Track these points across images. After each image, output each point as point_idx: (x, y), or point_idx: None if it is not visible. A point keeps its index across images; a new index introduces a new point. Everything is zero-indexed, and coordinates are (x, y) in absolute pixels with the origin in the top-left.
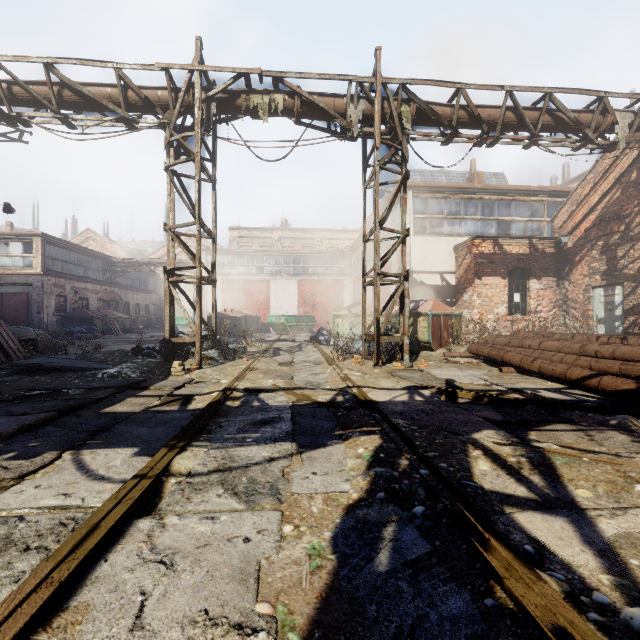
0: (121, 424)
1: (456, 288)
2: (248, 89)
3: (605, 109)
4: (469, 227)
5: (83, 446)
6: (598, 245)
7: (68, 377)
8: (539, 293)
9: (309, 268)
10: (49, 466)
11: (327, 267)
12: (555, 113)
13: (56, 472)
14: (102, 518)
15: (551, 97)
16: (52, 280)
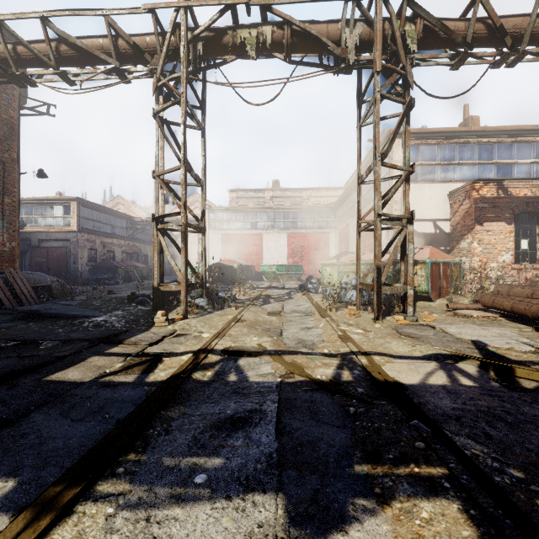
0: (42, 410)
1: (451, 236)
2: (235, 25)
3: None
4: (465, 172)
5: None
6: None
7: (57, 325)
8: None
9: (297, 222)
10: None
11: (314, 221)
12: None
13: None
14: None
15: None
16: (85, 236)
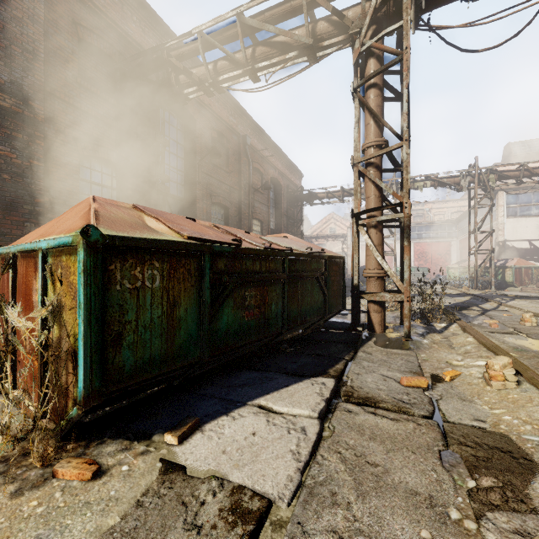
0: None
1: None
2: (413, 181)
3: None
4: None
5: None
6: None
7: None
8: None
9: (422, 234)
10: None
11: (437, 232)
12: None
13: None
14: None
15: None
16: None
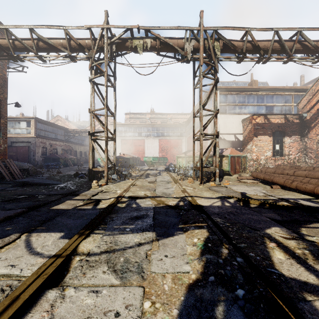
0: (58, 217)
1: (243, 142)
2: (132, 37)
3: None
4: (250, 109)
5: (34, 230)
6: None
7: (40, 188)
8: (290, 144)
9: (164, 133)
10: (11, 243)
11: (174, 132)
12: (303, 42)
13: (13, 248)
14: (22, 291)
15: (301, 33)
16: (40, 140)
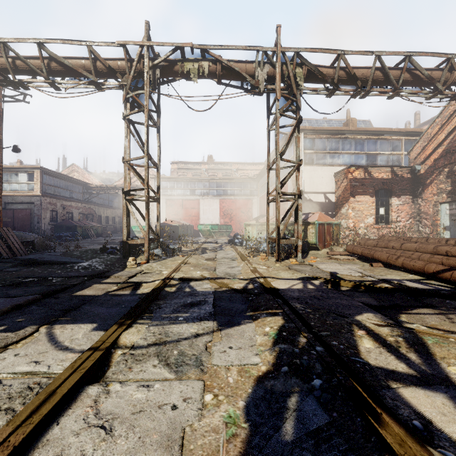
0: (86, 305)
1: (336, 204)
2: (183, 58)
3: (452, 67)
4: (345, 159)
5: (56, 322)
6: (444, 171)
7: (54, 268)
8: (399, 207)
9: (228, 190)
10: (28, 337)
11: (241, 190)
12: (413, 71)
13: (32, 343)
14: (58, 385)
15: (410, 59)
16: (47, 200)
